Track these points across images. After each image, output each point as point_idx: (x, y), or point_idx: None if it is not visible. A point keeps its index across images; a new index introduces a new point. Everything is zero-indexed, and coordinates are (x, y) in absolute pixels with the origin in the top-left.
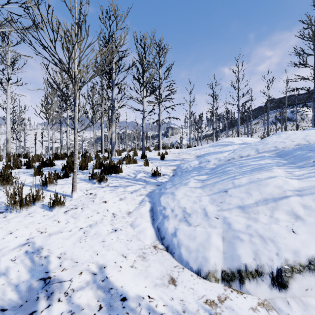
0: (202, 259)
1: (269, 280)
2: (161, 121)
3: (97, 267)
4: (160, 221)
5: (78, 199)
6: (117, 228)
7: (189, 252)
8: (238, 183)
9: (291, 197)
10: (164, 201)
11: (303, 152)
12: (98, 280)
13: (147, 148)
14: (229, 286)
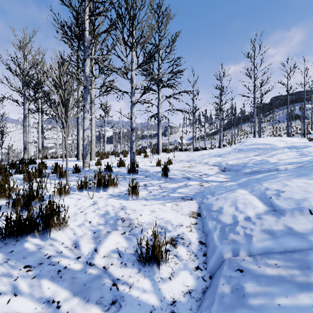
0: None
1: None
2: (160, 115)
3: None
4: None
5: None
6: None
7: None
8: None
9: None
10: None
11: None
12: None
13: (143, 150)
14: None
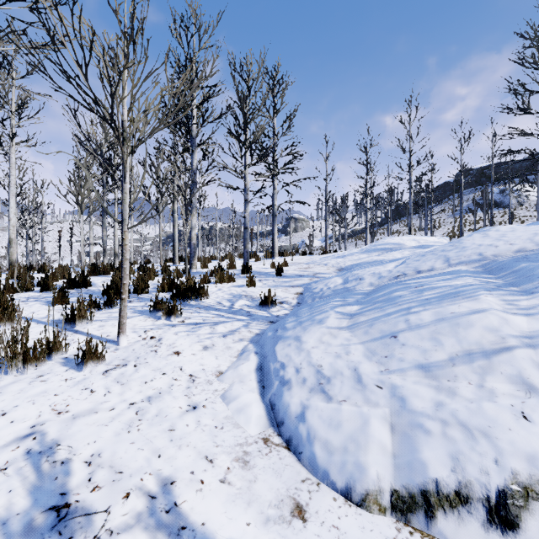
0: (353, 468)
1: (482, 513)
2: (276, 208)
3: (157, 484)
4: (275, 390)
5: (130, 348)
6: (198, 402)
7: (329, 452)
8: (416, 322)
9: (516, 349)
10: (282, 353)
11: (532, 265)
12: (158, 511)
13: (253, 254)
14: (405, 522)
